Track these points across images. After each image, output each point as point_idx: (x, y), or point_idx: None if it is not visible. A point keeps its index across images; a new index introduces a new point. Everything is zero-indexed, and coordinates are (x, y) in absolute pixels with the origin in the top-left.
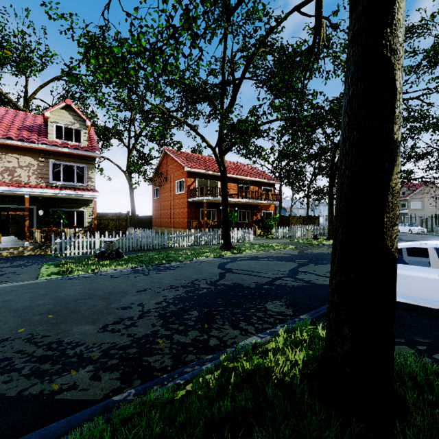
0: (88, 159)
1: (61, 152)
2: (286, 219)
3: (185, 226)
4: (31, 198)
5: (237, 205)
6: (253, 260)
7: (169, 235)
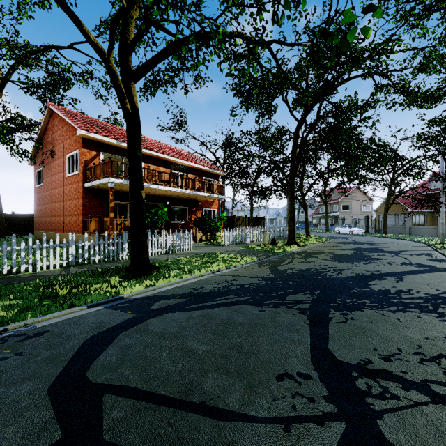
0: None
1: None
2: (230, 220)
3: (80, 229)
4: None
5: (169, 199)
6: (193, 311)
7: (4, 247)
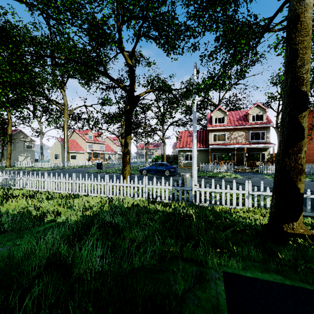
0: (266, 128)
1: (254, 127)
2: None
3: None
4: (242, 148)
5: None
6: None
7: None
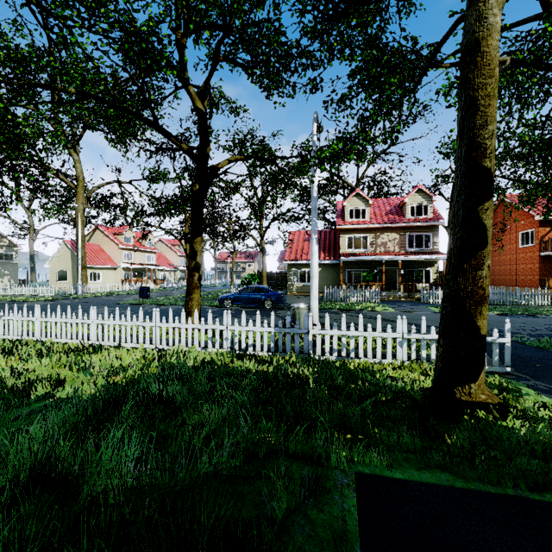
0: (433, 227)
1: (414, 226)
2: None
3: (535, 285)
4: (395, 262)
5: None
6: None
7: (522, 293)
